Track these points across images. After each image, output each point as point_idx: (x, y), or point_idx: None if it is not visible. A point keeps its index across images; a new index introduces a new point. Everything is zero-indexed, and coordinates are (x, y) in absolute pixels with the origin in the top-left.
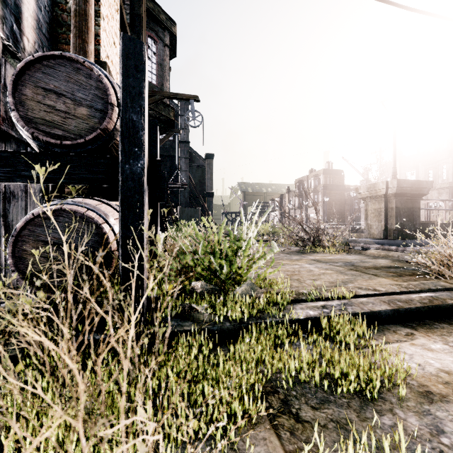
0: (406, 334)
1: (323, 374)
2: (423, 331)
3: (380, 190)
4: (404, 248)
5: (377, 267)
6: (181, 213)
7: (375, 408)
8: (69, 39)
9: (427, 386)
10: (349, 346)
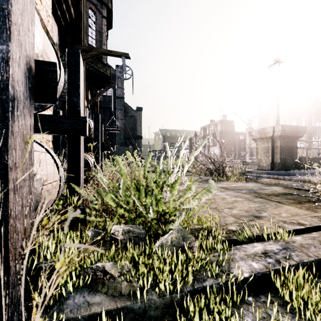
0: None
1: None
2: None
3: (268, 133)
4: (290, 177)
5: (276, 194)
6: (117, 150)
7: None
8: None
9: None
10: None
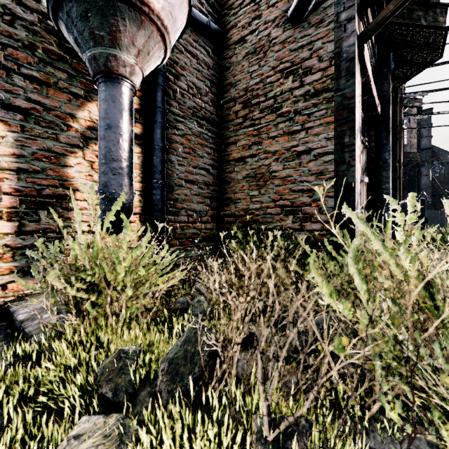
0: None
1: None
2: None
3: None
4: None
5: None
6: None
7: None
8: None
9: None
10: None
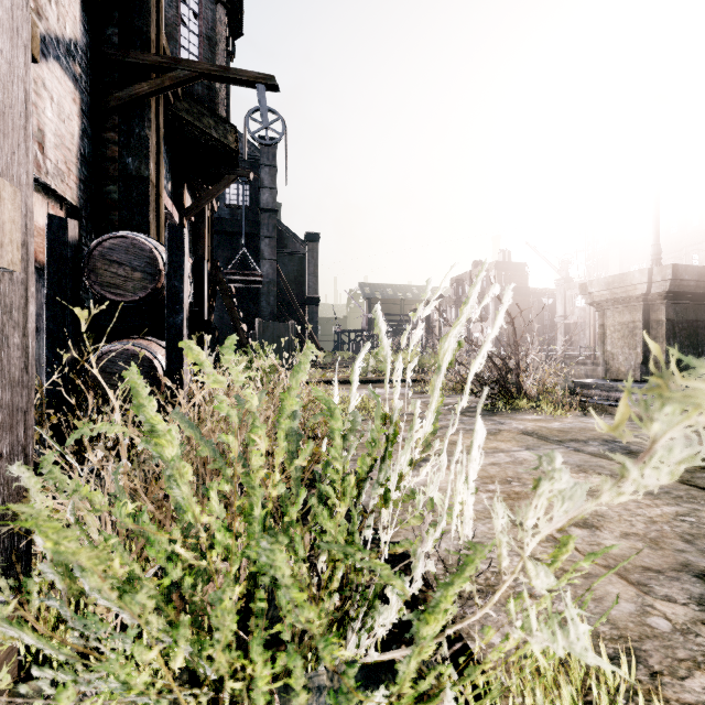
0: None
1: None
2: None
3: (635, 287)
4: None
5: None
6: (262, 331)
7: None
8: None
9: None
10: None
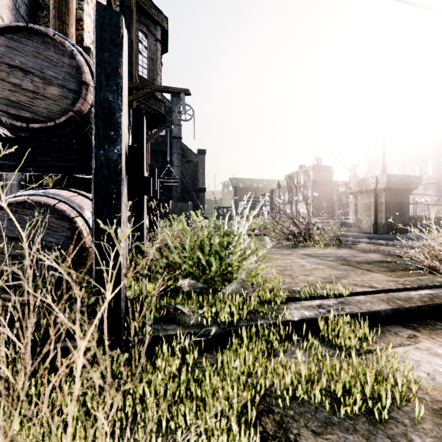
0: (409, 336)
1: (324, 389)
2: (426, 333)
3: (370, 185)
4: (394, 242)
5: (369, 261)
6: (173, 208)
7: (386, 432)
8: (50, 23)
9: (441, 401)
10: (349, 351)
